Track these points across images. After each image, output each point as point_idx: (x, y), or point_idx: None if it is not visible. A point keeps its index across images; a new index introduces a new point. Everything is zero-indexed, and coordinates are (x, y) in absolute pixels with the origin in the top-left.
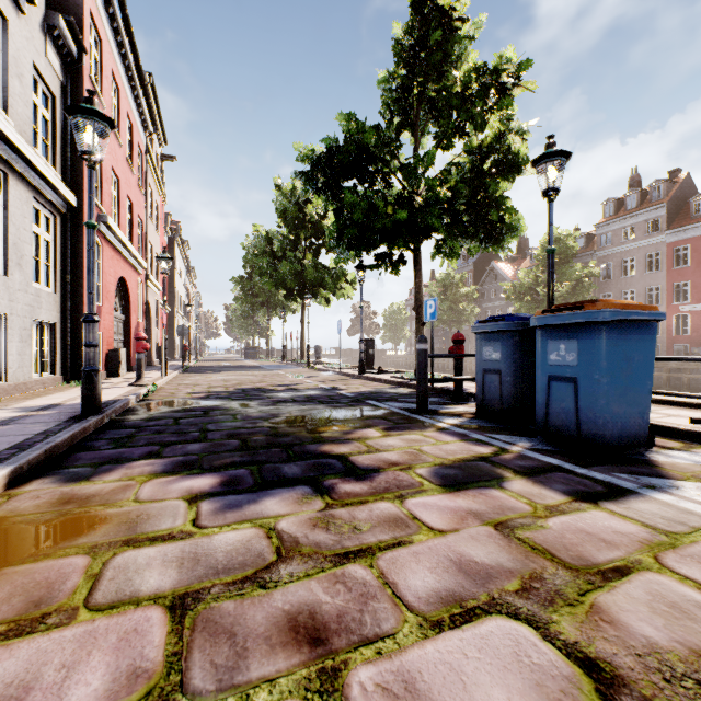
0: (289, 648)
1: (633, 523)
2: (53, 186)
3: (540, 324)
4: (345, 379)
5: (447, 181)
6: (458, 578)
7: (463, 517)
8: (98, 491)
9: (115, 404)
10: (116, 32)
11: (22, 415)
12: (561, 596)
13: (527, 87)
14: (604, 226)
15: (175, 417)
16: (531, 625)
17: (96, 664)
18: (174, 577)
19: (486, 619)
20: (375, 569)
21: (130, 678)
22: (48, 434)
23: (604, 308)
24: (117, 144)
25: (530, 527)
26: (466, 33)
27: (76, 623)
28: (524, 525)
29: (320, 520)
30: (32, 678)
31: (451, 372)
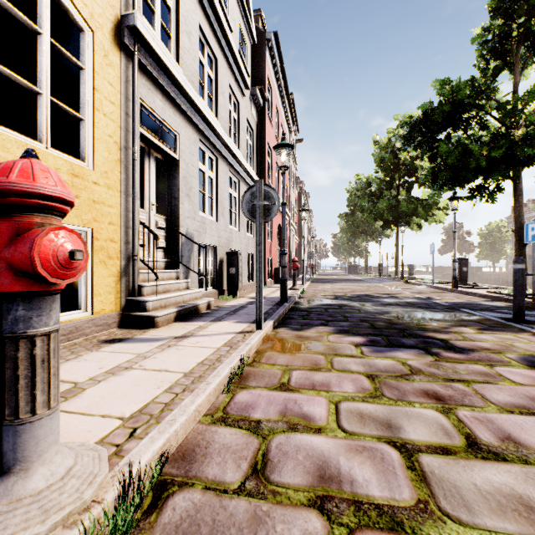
0: (425, 398)
1: None
2: (254, 181)
3: None
4: (438, 292)
5: None
6: (529, 402)
7: None
8: (309, 335)
9: (291, 298)
10: (277, 79)
11: (254, 301)
12: None
13: None
14: None
15: (324, 308)
16: None
17: (347, 383)
18: (363, 369)
19: None
20: (470, 387)
21: (362, 389)
22: (273, 309)
23: None
24: None
25: None
26: None
27: (333, 372)
28: None
29: (432, 365)
30: (328, 381)
31: None
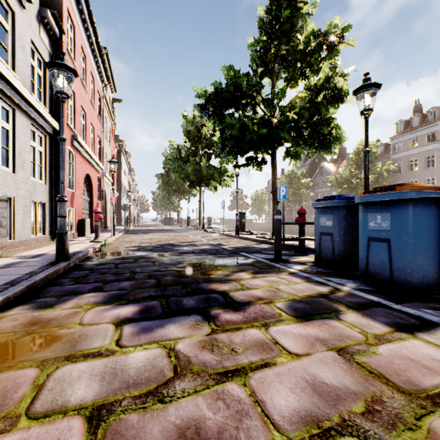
0: None
1: None
2: (43, 117)
3: (362, 201)
4: (226, 238)
5: (294, 107)
6: (313, 399)
7: (313, 343)
8: (56, 316)
9: (79, 254)
10: (84, 21)
11: (20, 261)
12: (400, 420)
13: (348, 43)
14: (396, 138)
15: (116, 263)
16: None
17: None
18: (96, 390)
19: None
20: (247, 387)
21: None
22: (32, 274)
23: (411, 189)
24: (84, 91)
25: (365, 353)
26: (306, 11)
27: (15, 430)
28: (360, 351)
29: (207, 343)
30: None
31: (295, 234)
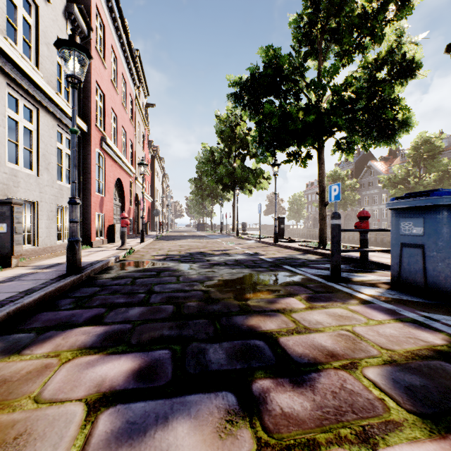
0: None
1: None
2: (70, 117)
3: None
4: (264, 246)
5: (351, 84)
6: None
7: None
8: (14, 373)
9: (96, 265)
10: (114, 20)
11: (30, 272)
12: None
13: None
14: None
15: (134, 277)
16: None
17: None
18: None
19: None
20: None
21: None
22: (28, 292)
23: None
24: (115, 92)
25: None
26: None
27: None
28: None
29: None
30: None
31: None
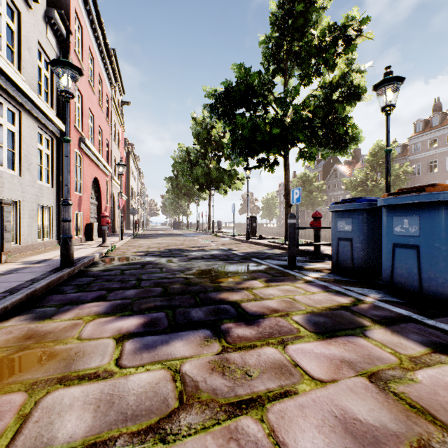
0: None
1: None
2: (50, 119)
3: (386, 204)
4: (237, 243)
5: (308, 105)
6: (346, 442)
7: (339, 366)
8: (54, 328)
9: (84, 260)
10: (91, 22)
11: (23, 267)
12: None
13: (367, 36)
14: (414, 138)
15: (122, 269)
16: None
17: None
18: (88, 423)
19: None
20: (265, 423)
21: None
22: (34, 281)
23: (443, 190)
24: (92, 93)
25: (402, 380)
26: (320, 5)
27: None
28: (395, 377)
29: (217, 364)
30: None
31: (307, 238)
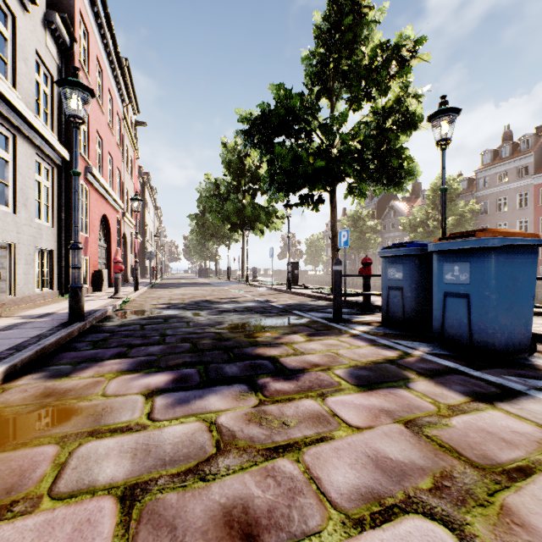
0: None
1: (528, 423)
2: (51, 145)
3: (437, 250)
4: (276, 293)
5: (357, 135)
6: (375, 475)
7: (377, 415)
8: (73, 386)
9: (96, 313)
10: (100, 26)
11: (24, 322)
12: (471, 496)
13: (422, 58)
14: (482, 171)
15: (142, 324)
16: (447, 527)
17: None
18: (127, 468)
19: (404, 518)
20: (301, 463)
21: None
22: (41, 337)
23: (493, 235)
24: (101, 112)
25: (436, 425)
26: (372, 18)
27: (38, 512)
28: (430, 423)
29: (254, 416)
30: None
31: (359, 288)
